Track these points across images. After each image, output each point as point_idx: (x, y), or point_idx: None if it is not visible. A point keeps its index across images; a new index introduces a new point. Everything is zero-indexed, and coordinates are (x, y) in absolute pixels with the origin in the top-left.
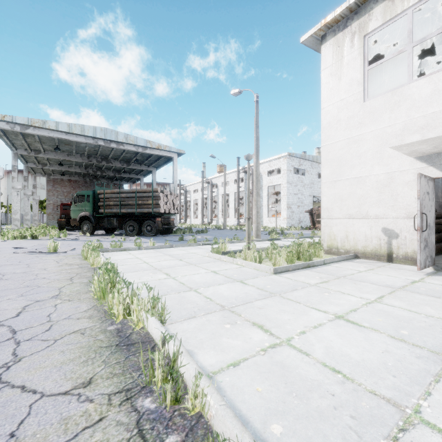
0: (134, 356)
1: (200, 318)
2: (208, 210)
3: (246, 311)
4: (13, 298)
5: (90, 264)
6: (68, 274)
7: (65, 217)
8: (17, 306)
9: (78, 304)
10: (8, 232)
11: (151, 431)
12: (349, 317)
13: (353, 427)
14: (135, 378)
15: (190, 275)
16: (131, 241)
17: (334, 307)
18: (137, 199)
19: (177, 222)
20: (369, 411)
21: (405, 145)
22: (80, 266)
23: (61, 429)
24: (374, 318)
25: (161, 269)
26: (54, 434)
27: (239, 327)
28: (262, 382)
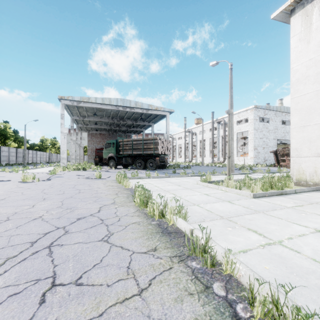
0: (175, 239)
1: (208, 222)
2: (189, 152)
3: (240, 220)
4: (91, 202)
5: (124, 186)
6: (114, 191)
7: (99, 157)
8: (96, 207)
9: (128, 208)
10: (70, 166)
11: (203, 278)
12: None
13: None
14: (181, 251)
15: (190, 195)
16: (141, 173)
17: (313, 224)
18: (143, 144)
19: (168, 160)
20: None
21: None
22: (118, 187)
23: (152, 269)
24: None
25: (168, 191)
26: (149, 270)
27: (238, 230)
28: (268, 264)
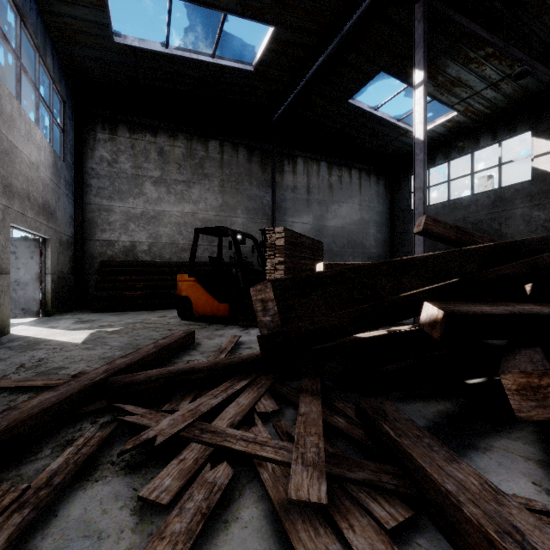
0: None
1: None
2: None
3: None
4: None
5: None
6: None
7: None
8: None
9: None
10: None
11: None
12: None
13: None
14: None
15: None
16: None
17: None
18: None
19: None
20: None
21: None
22: None
23: None
24: None
25: None
26: None
27: None
28: None
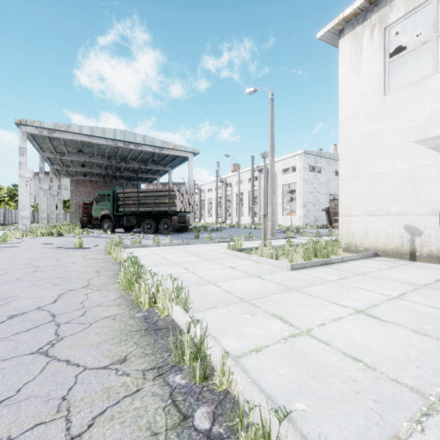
0: (162, 340)
1: (221, 308)
2: (222, 209)
3: (265, 303)
4: (49, 287)
5: (113, 259)
6: (95, 267)
7: (87, 216)
8: (53, 294)
9: (107, 294)
10: (37, 229)
11: (184, 402)
12: (369, 311)
13: (375, 409)
14: (165, 358)
15: (208, 270)
16: (149, 238)
17: (354, 302)
18: (154, 198)
19: (192, 220)
20: (392, 396)
21: (430, 139)
22: (104, 260)
23: (105, 396)
24: (396, 313)
25: (180, 264)
26: (99, 399)
27: (259, 317)
28: (284, 367)
